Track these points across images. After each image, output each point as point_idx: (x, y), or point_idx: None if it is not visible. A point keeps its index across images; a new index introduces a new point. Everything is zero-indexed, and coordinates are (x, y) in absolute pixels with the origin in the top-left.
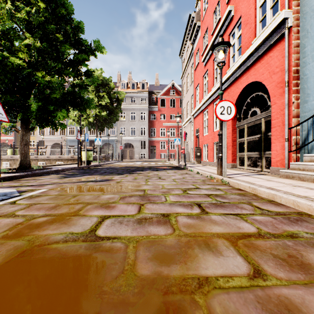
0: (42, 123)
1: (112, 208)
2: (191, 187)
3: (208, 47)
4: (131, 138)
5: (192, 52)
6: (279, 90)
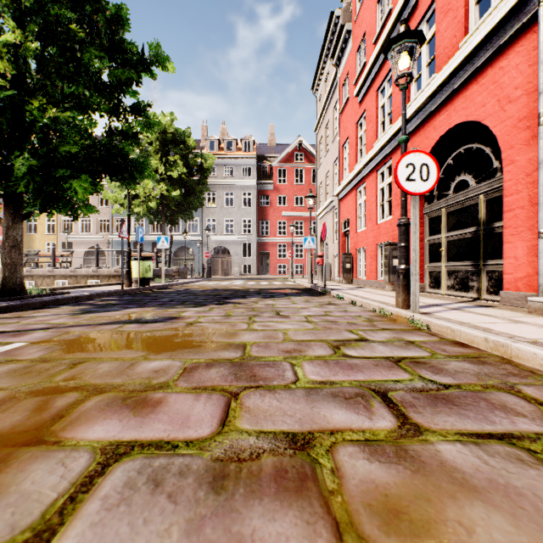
0: (44, 204)
1: (149, 410)
2: (347, 338)
3: (367, 67)
4: (226, 238)
5: (336, 81)
6: (523, 133)
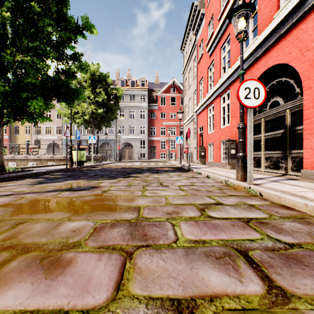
0: (15, 115)
1: (59, 272)
2: (208, 202)
3: (214, 34)
4: (130, 137)
5: (195, 44)
6: None
